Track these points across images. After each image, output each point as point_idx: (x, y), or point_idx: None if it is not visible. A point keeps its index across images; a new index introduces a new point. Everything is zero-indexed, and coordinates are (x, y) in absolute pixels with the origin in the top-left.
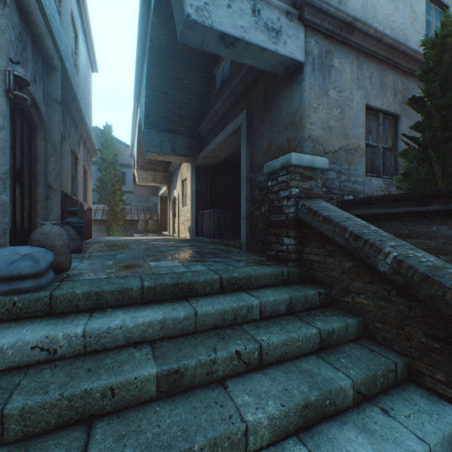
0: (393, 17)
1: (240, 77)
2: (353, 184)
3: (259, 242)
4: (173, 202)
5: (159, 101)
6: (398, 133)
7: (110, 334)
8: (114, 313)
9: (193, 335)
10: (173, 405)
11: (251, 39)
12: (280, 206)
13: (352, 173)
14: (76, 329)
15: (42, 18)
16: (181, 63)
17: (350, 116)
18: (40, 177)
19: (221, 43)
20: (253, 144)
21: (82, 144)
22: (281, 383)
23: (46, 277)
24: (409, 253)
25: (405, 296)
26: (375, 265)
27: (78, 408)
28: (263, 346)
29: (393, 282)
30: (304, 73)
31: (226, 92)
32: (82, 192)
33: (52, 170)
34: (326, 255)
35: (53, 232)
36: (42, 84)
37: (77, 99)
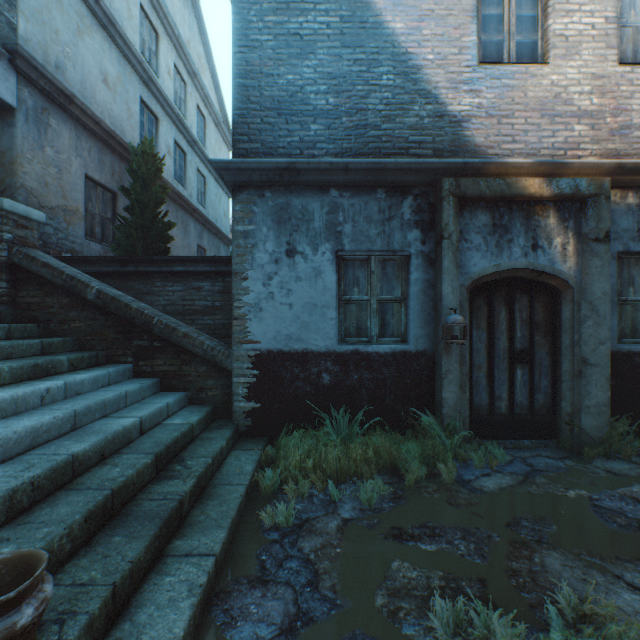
0: (112, 105)
1: None
2: (73, 244)
3: None
4: None
5: None
6: (117, 208)
7: None
8: None
9: None
10: None
11: None
12: None
13: (72, 233)
14: None
15: None
16: None
17: (70, 179)
18: None
19: None
20: None
21: None
22: (14, 361)
23: None
24: (108, 289)
25: (105, 314)
26: (86, 296)
27: None
28: None
29: (98, 307)
30: (17, 119)
31: None
32: None
33: None
34: (46, 296)
35: None
36: None
37: None
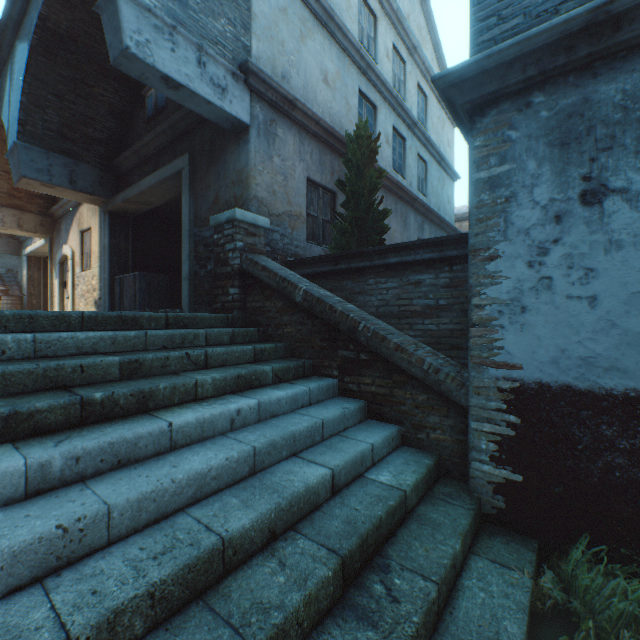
0: (331, 104)
1: (182, 114)
2: (296, 248)
3: (205, 304)
4: (61, 264)
5: (48, 105)
6: (336, 208)
7: (62, 343)
8: (56, 332)
9: (145, 351)
10: (136, 380)
11: (197, 90)
12: (226, 259)
13: (295, 238)
14: (26, 334)
15: None
16: (91, 64)
17: (293, 185)
18: None
19: (164, 83)
20: (198, 195)
21: None
22: (222, 370)
23: None
24: (315, 289)
25: (311, 318)
26: (294, 298)
27: (52, 378)
28: (209, 352)
29: (306, 310)
30: (250, 135)
31: (162, 125)
32: None
33: None
34: (265, 300)
35: None
36: None
37: None
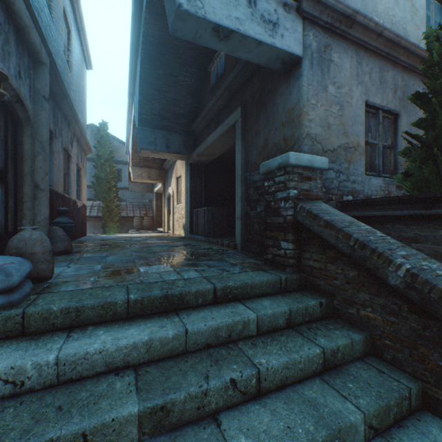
0: (392, 11)
1: (235, 73)
2: (352, 184)
3: (254, 243)
4: (168, 199)
5: (153, 98)
6: (398, 130)
7: (88, 360)
8: (94, 332)
9: (183, 357)
10: None
11: (247, 32)
12: (277, 208)
13: (352, 172)
14: (48, 356)
15: (26, 10)
16: (174, 60)
17: (350, 113)
18: (26, 177)
19: (215, 35)
20: (249, 142)
21: (75, 141)
22: (282, 418)
23: (19, 291)
24: (423, 265)
25: (418, 313)
26: (384, 277)
27: None
28: (262, 371)
29: (405, 296)
30: (302, 67)
31: (220, 89)
32: (76, 190)
33: (40, 169)
34: (327, 261)
35: (33, 237)
36: (27, 79)
37: (68, 95)
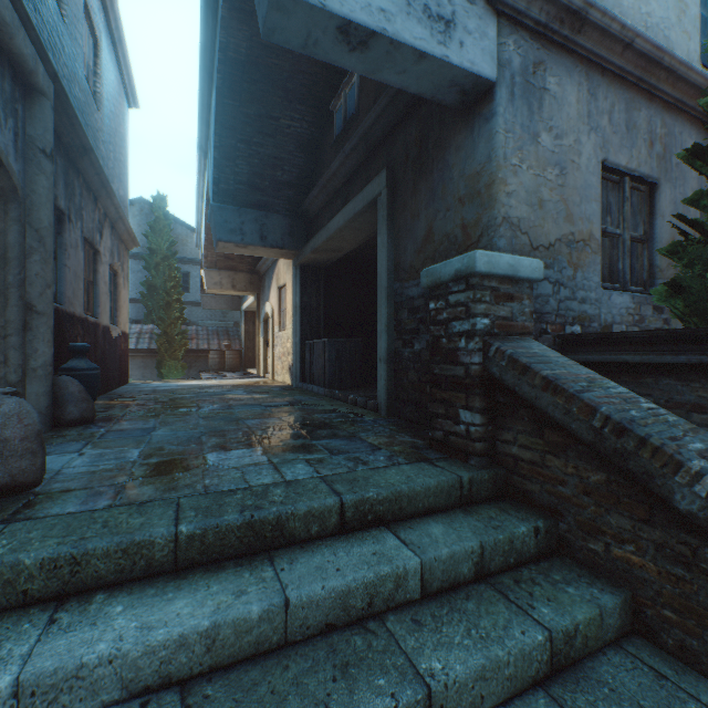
0: (647, 6)
1: (376, 112)
2: (581, 305)
3: (410, 404)
4: (264, 322)
5: (237, 155)
6: (656, 211)
7: (84, 680)
8: (105, 609)
9: (280, 657)
10: None
11: (399, 35)
12: (452, 349)
13: (580, 284)
14: None
15: None
16: (274, 91)
17: (576, 181)
18: (10, 291)
19: (342, 41)
20: (400, 230)
21: (107, 227)
22: None
23: None
24: None
25: None
26: (666, 493)
27: None
28: (435, 692)
29: (706, 531)
30: (495, 100)
31: (351, 140)
32: (109, 309)
33: (35, 277)
34: (547, 451)
35: (3, 410)
36: (10, 119)
37: (92, 150)
